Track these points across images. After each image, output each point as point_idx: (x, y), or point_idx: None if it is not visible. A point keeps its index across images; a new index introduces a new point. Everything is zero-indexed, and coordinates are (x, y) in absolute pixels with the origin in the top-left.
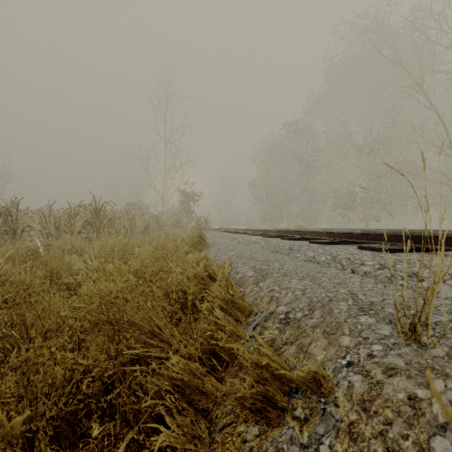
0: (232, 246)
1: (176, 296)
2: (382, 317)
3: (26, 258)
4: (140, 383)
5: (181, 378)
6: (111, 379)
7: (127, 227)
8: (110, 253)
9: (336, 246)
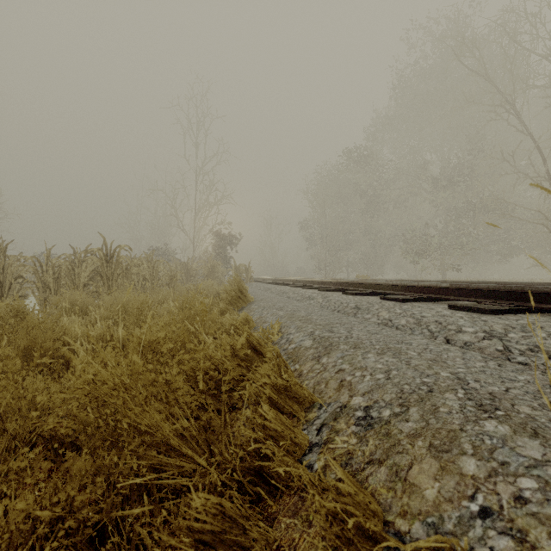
0: (281, 302)
1: (204, 387)
2: (519, 423)
3: (3, 323)
4: (148, 522)
5: (210, 529)
6: (102, 523)
7: (147, 278)
8: (121, 313)
9: (418, 304)
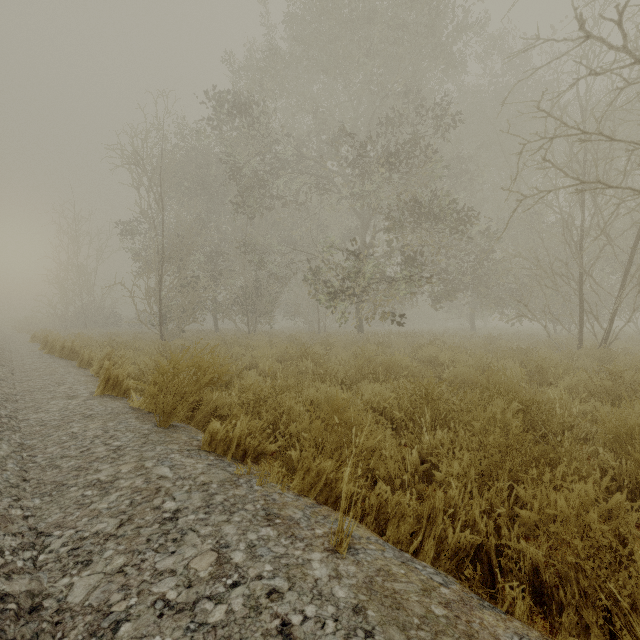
0: None
1: None
2: None
3: None
4: None
5: None
6: None
7: None
8: None
9: None
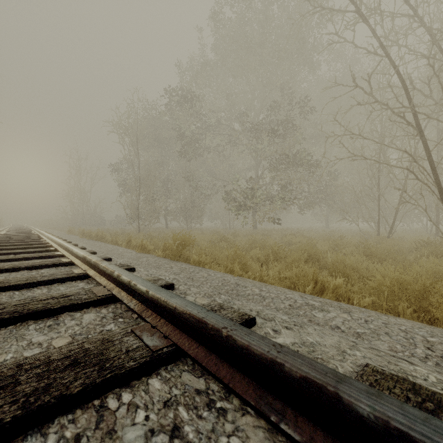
0: None
1: None
2: None
3: None
4: None
5: None
6: None
7: None
8: None
9: None
